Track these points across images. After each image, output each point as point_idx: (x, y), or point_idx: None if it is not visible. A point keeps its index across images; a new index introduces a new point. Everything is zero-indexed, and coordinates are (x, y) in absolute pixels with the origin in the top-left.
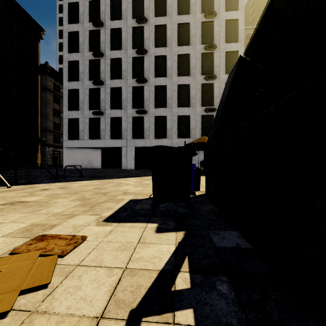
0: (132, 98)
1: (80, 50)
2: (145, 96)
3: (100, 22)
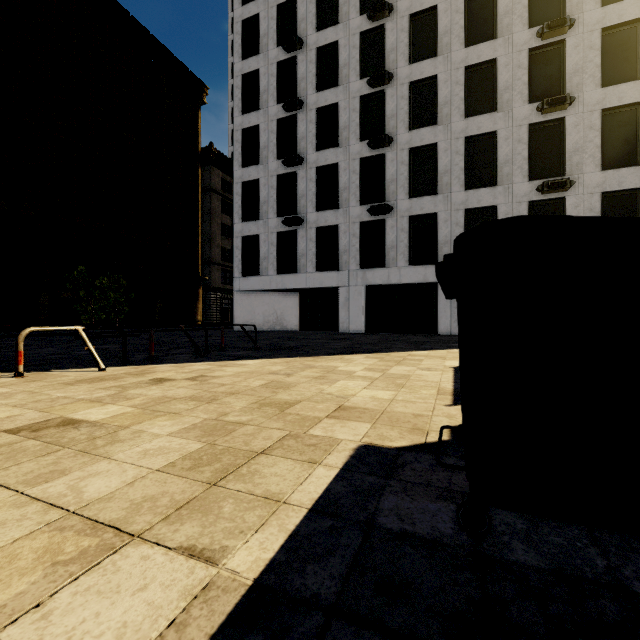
0: (359, 182)
1: (262, 105)
2: (389, 174)
3: (296, 39)
